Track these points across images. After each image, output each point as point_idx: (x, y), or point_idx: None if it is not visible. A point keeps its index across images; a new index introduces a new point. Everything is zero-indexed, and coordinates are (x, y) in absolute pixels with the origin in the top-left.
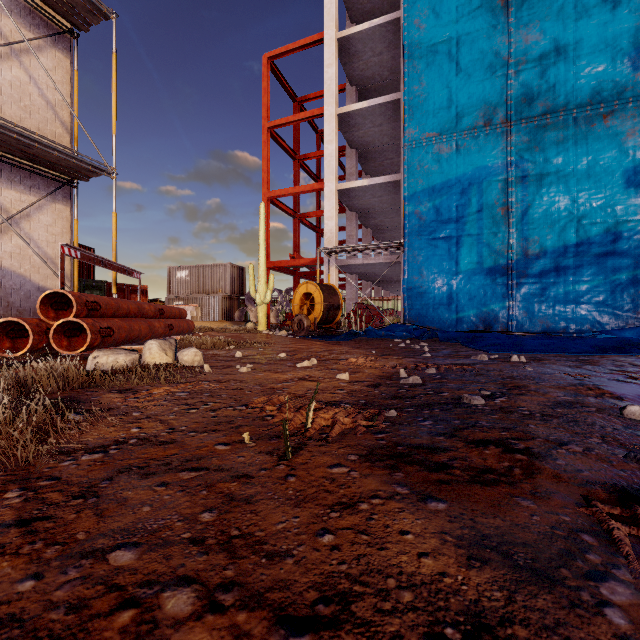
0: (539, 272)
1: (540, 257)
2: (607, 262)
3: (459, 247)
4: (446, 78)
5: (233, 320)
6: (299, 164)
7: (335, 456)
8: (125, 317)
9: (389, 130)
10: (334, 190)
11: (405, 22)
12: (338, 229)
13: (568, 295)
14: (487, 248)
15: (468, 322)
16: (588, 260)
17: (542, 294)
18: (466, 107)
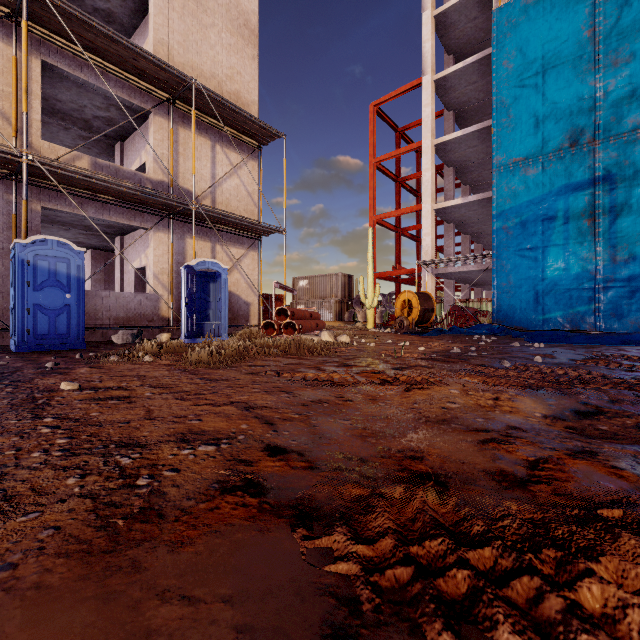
0: (628, 276)
1: (629, 262)
2: None
3: (545, 256)
4: (533, 108)
5: (343, 320)
6: (400, 185)
7: (408, 358)
8: (300, 319)
9: (484, 148)
10: (431, 210)
11: (494, 65)
12: (437, 237)
13: None
14: (573, 256)
15: (554, 322)
16: None
17: (631, 297)
18: (552, 132)
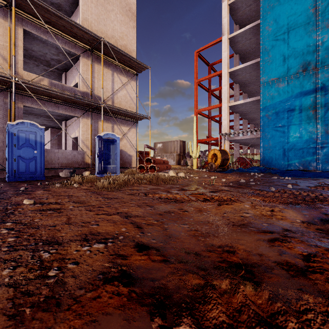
0: None
1: None
2: None
3: (289, 130)
4: (282, 51)
5: (180, 164)
6: (210, 94)
7: (217, 185)
8: (158, 164)
9: (255, 74)
10: (227, 106)
11: (261, 29)
12: (230, 121)
13: None
14: (304, 130)
15: (294, 166)
16: None
17: None
18: (293, 64)
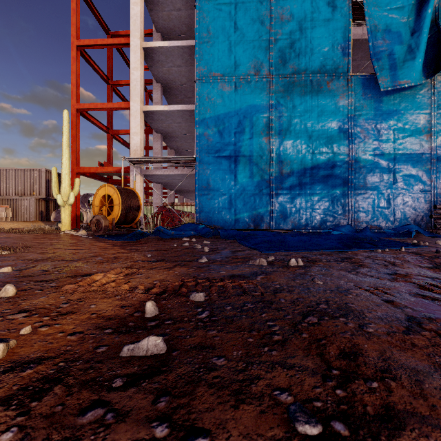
0: (289, 186)
1: (290, 175)
2: (329, 181)
3: (237, 164)
4: (227, 32)
5: (49, 220)
6: (112, 88)
7: None
8: None
9: (187, 72)
10: (139, 110)
11: None
12: (148, 148)
13: (307, 203)
14: (256, 166)
15: (243, 222)
16: (318, 179)
17: (291, 202)
18: (242, 58)
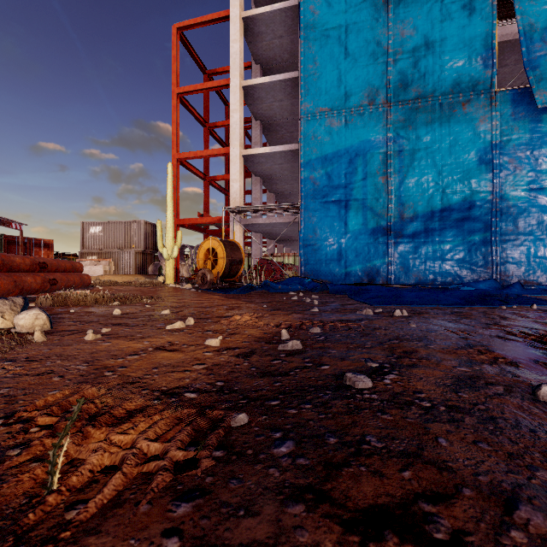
0: (412, 233)
1: (413, 220)
2: (465, 226)
3: (347, 210)
4: (336, 60)
5: (147, 274)
6: (209, 131)
7: None
8: None
9: (289, 106)
10: (239, 155)
11: (301, 7)
12: (245, 192)
13: (435, 253)
14: (371, 211)
15: (355, 276)
16: (450, 224)
17: (415, 252)
18: (353, 87)
